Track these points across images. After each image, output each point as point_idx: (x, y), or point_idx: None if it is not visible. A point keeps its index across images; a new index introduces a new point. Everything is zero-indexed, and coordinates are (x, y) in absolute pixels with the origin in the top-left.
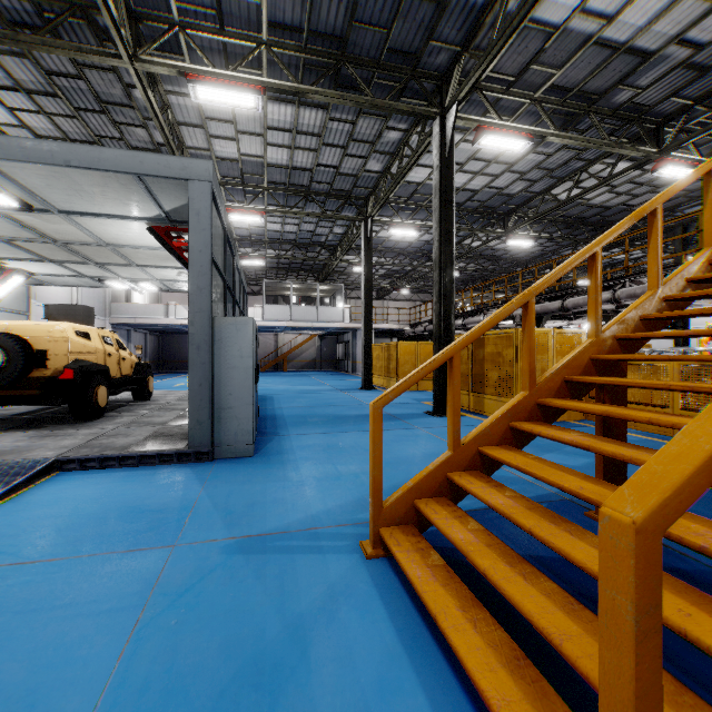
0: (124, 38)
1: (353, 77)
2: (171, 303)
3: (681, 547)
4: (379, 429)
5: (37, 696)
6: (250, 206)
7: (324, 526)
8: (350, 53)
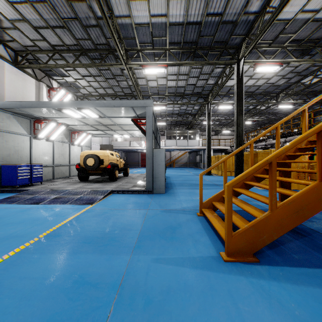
0: (124, 59)
1: (200, 54)
2: (131, 140)
3: (303, 223)
4: (201, 181)
5: (130, 225)
6: (161, 103)
7: (186, 209)
8: (199, 46)
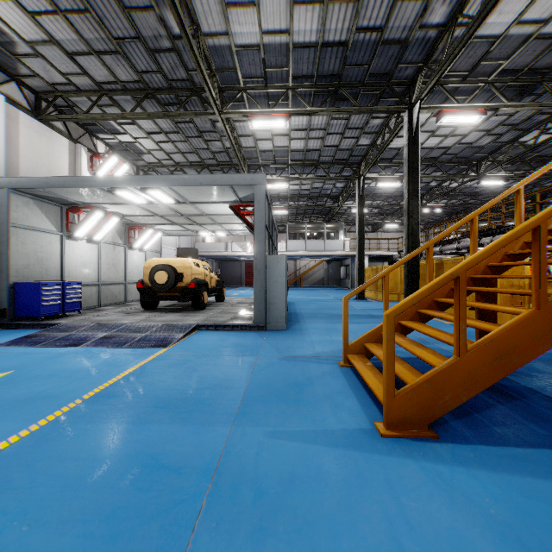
0: (217, 105)
1: (346, 96)
2: (229, 241)
3: (515, 379)
4: (347, 309)
5: (230, 380)
6: (279, 177)
7: (322, 356)
8: (344, 81)
